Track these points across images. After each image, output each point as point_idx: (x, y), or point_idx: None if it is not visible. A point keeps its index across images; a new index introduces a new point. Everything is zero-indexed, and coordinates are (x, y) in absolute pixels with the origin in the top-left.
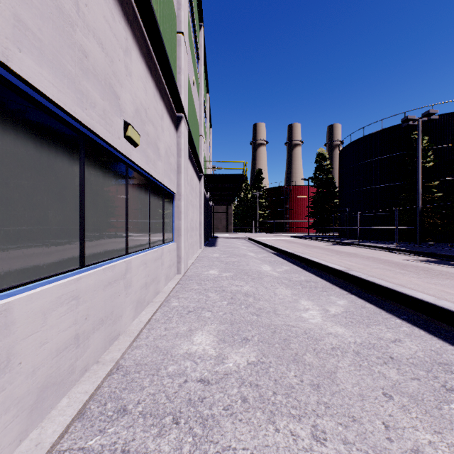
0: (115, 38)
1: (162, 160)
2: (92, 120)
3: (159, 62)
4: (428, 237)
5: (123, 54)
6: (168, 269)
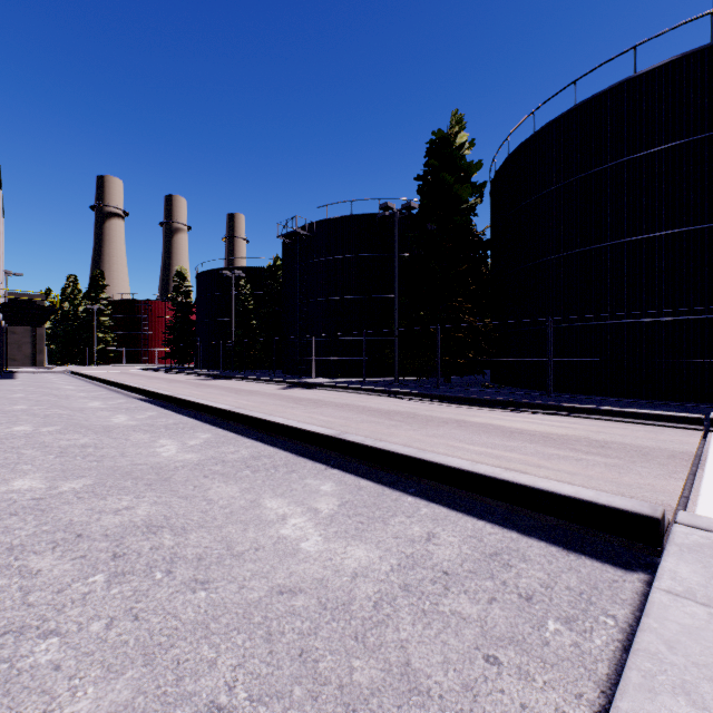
0: None
1: None
2: None
3: None
4: (256, 366)
5: None
6: None
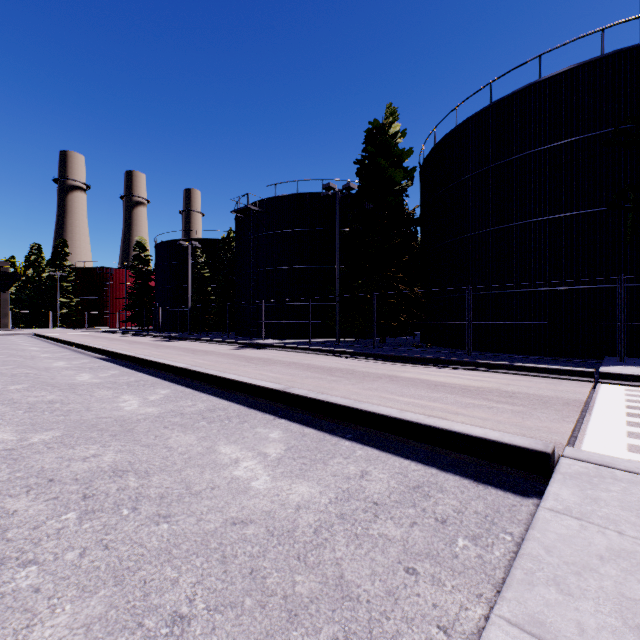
0: None
1: None
2: None
3: None
4: (211, 328)
5: None
6: None
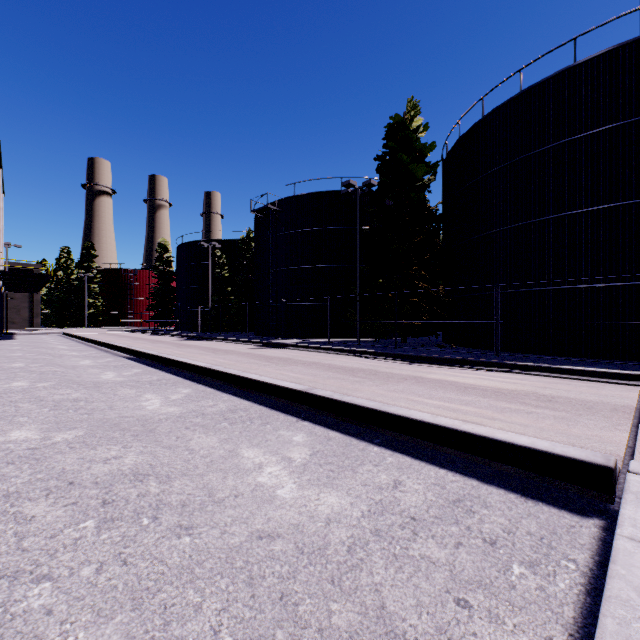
0: None
1: None
2: None
3: None
4: (231, 328)
5: None
6: None
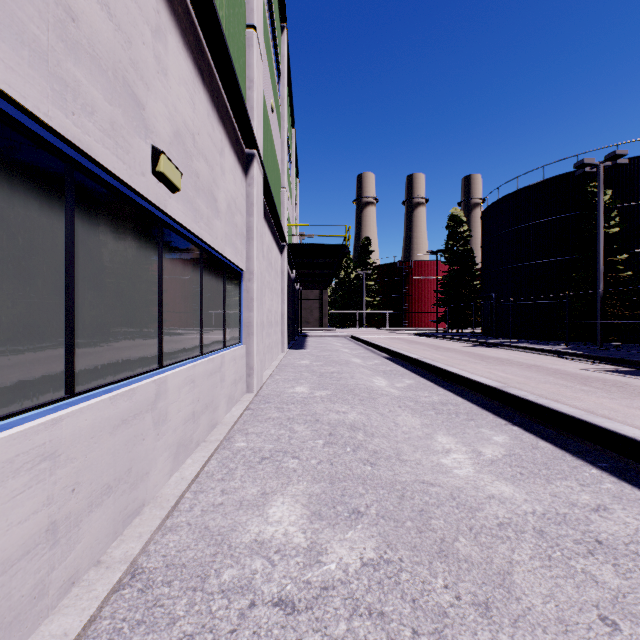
0: (136, 4)
1: (221, 218)
2: (87, 136)
3: (216, 63)
4: (612, 336)
5: (152, 36)
6: (232, 387)
